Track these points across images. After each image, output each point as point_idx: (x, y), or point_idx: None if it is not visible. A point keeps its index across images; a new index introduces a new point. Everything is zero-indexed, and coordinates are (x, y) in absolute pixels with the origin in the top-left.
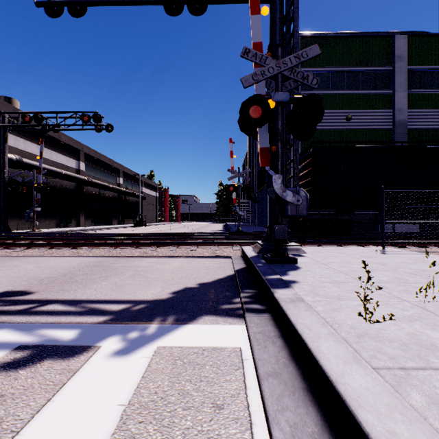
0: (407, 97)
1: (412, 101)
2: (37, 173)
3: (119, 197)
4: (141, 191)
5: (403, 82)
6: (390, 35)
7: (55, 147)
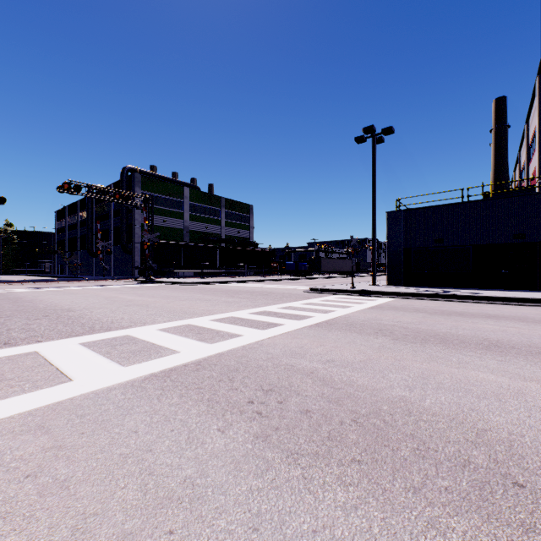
0: (189, 215)
1: (191, 217)
2: None
3: None
4: None
5: (188, 209)
6: (182, 186)
7: None
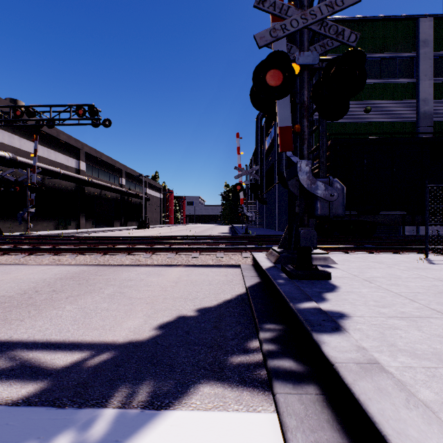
0: (433, 86)
1: (438, 90)
2: (31, 172)
3: (122, 198)
4: (145, 192)
5: (429, 70)
6: (414, 17)
7: (53, 146)
